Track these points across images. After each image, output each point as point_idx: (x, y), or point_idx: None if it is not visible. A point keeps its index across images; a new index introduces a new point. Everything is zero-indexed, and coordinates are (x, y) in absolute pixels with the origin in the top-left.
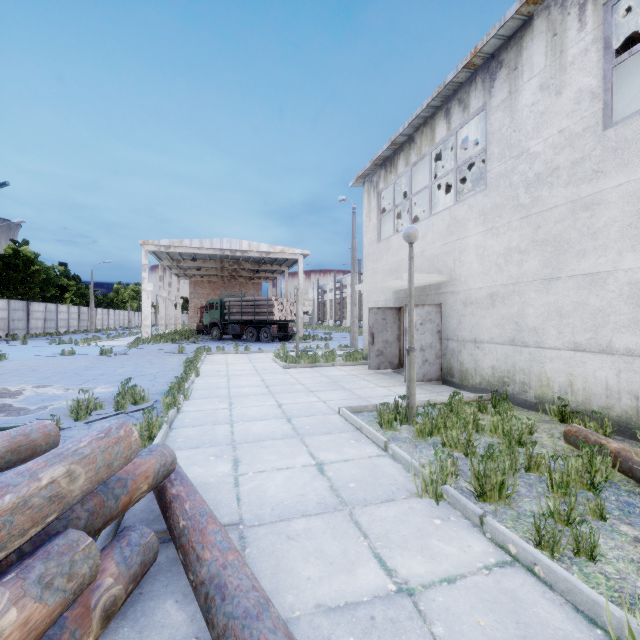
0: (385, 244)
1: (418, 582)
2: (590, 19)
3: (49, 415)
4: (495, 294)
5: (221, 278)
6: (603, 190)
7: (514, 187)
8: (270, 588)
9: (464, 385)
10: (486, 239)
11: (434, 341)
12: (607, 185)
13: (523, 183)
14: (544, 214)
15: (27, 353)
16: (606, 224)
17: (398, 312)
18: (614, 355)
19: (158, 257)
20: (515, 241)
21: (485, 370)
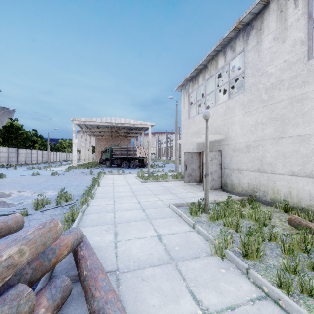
0: (192, 120)
1: (214, 309)
2: (300, 2)
3: (23, 207)
4: (249, 145)
5: (111, 136)
6: (308, 92)
7: (259, 90)
8: (132, 311)
9: (233, 192)
10: (244, 117)
11: (217, 169)
12: (310, 89)
13: (264, 88)
14: (275, 104)
15: (16, 174)
16: (309, 109)
17: (199, 154)
18: (313, 178)
19: (80, 126)
20: (260, 118)
21: (244, 184)
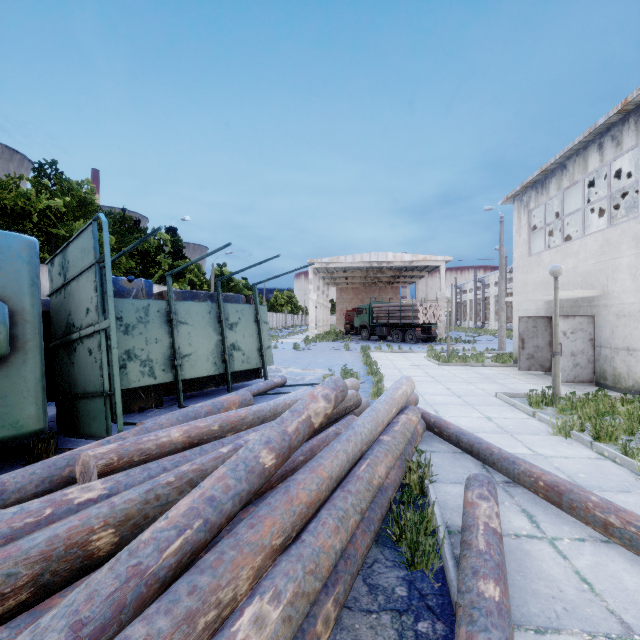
0: (536, 258)
1: (548, 455)
2: None
3: (313, 382)
4: None
5: (363, 284)
6: None
7: None
8: None
9: (617, 387)
10: (638, 261)
11: (586, 348)
12: None
13: None
14: None
15: None
16: None
17: (549, 320)
18: None
19: (317, 271)
20: None
21: (637, 375)
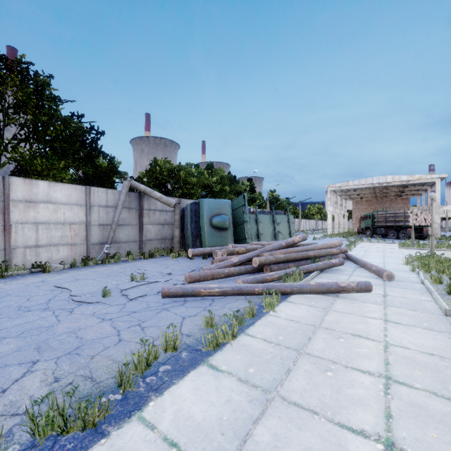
0: None
1: (388, 266)
2: None
3: None
4: None
5: (375, 197)
6: None
7: None
8: None
9: None
10: None
11: None
12: None
13: None
14: None
15: None
16: None
17: None
18: None
19: (334, 192)
20: None
21: None
